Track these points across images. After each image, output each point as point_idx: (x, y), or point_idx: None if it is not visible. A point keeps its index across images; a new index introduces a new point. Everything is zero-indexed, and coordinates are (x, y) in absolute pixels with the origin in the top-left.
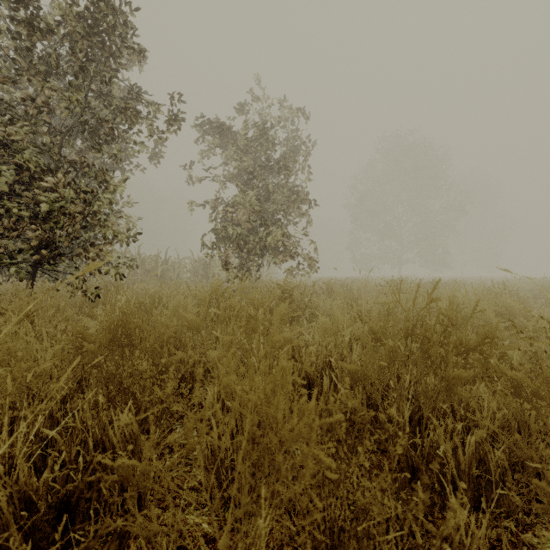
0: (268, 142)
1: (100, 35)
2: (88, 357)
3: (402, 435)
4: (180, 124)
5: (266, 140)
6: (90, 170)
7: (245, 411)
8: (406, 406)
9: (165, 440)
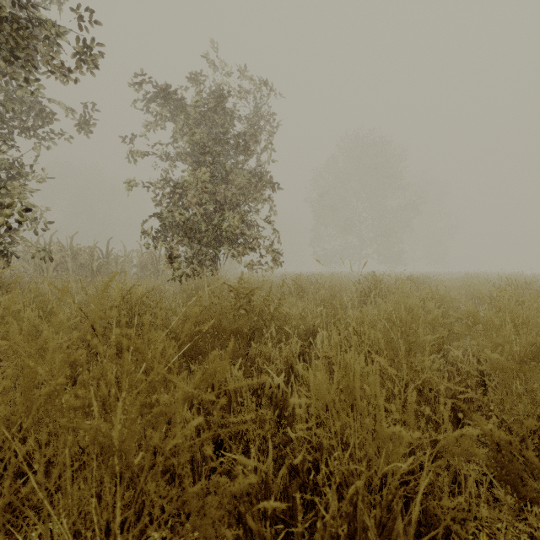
0: (225, 114)
1: None
2: None
3: None
4: (97, 62)
5: (223, 111)
6: None
7: None
8: None
9: None
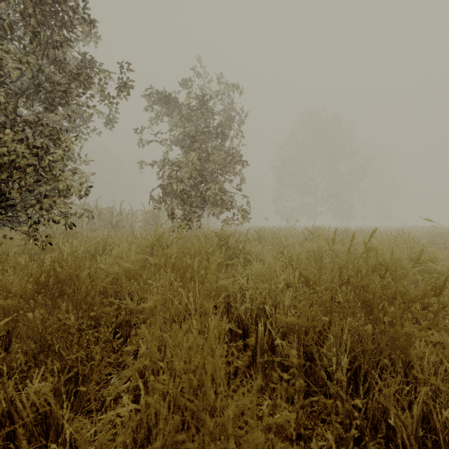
0: (208, 111)
1: (53, 5)
2: (4, 314)
3: (344, 394)
4: (129, 91)
5: (206, 110)
6: (45, 129)
7: (162, 408)
8: (346, 361)
9: (97, 393)
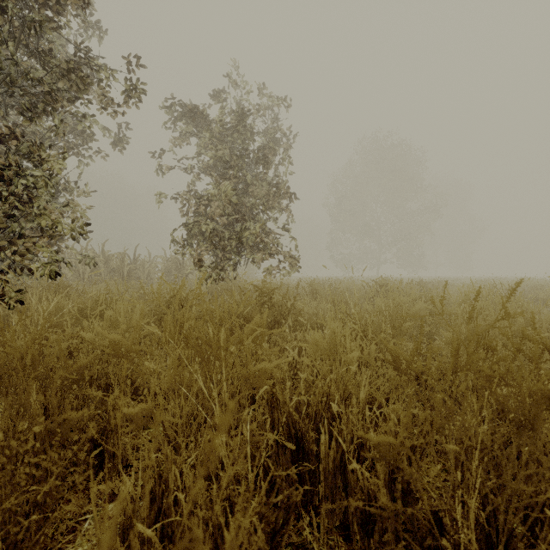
0: (246, 130)
1: None
2: None
3: None
4: (140, 97)
5: (244, 127)
6: (20, 144)
7: None
8: (483, 515)
9: None
